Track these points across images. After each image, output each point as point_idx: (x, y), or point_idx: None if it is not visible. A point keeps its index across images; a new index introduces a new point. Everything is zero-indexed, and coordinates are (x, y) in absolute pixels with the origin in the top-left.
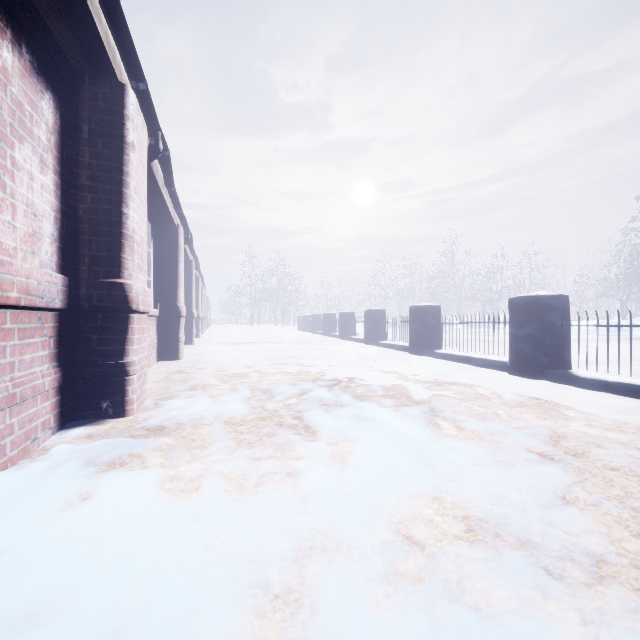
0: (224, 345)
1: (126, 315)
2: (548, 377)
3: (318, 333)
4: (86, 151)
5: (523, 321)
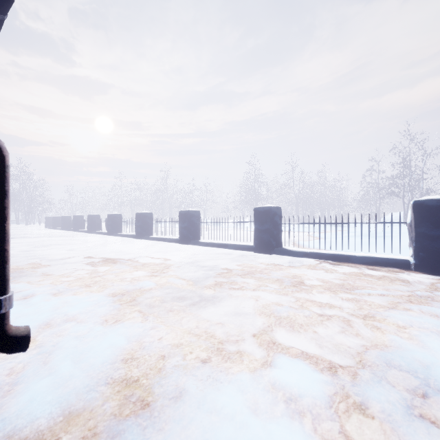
0: None
1: None
2: (192, 243)
3: (68, 230)
4: None
5: (184, 221)
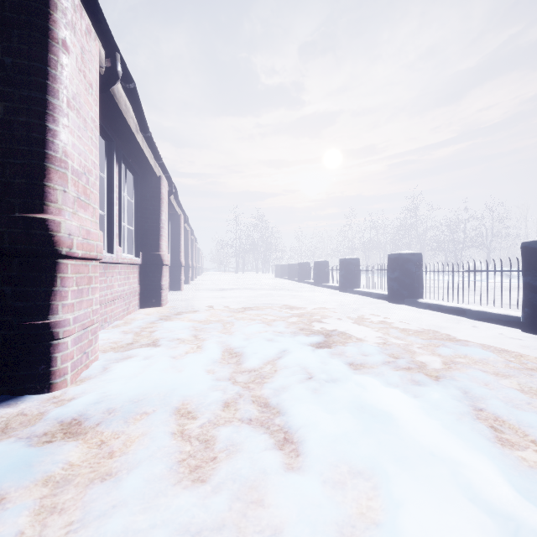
0: (209, 291)
1: (52, 261)
2: None
3: (294, 280)
4: None
5: None
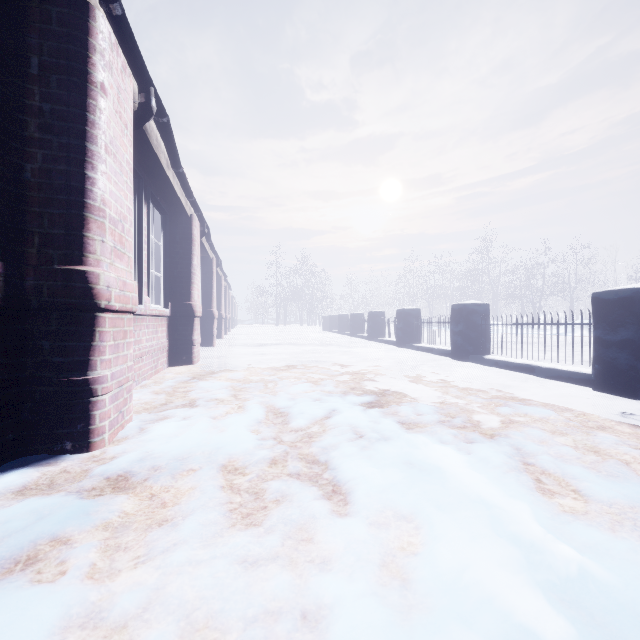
0: (246, 347)
1: (91, 315)
2: None
3: (345, 334)
4: (35, 92)
5: (616, 322)
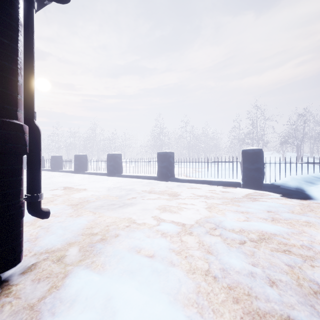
0: None
1: None
2: (116, 176)
3: None
4: None
5: (110, 160)
